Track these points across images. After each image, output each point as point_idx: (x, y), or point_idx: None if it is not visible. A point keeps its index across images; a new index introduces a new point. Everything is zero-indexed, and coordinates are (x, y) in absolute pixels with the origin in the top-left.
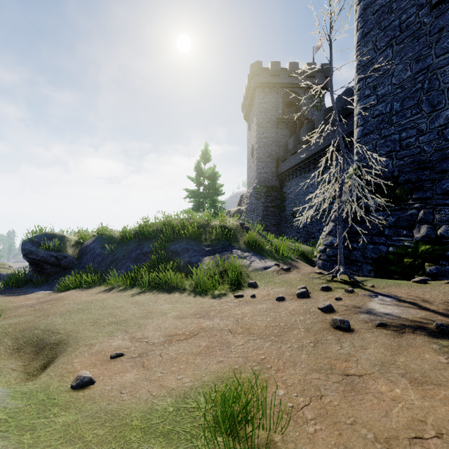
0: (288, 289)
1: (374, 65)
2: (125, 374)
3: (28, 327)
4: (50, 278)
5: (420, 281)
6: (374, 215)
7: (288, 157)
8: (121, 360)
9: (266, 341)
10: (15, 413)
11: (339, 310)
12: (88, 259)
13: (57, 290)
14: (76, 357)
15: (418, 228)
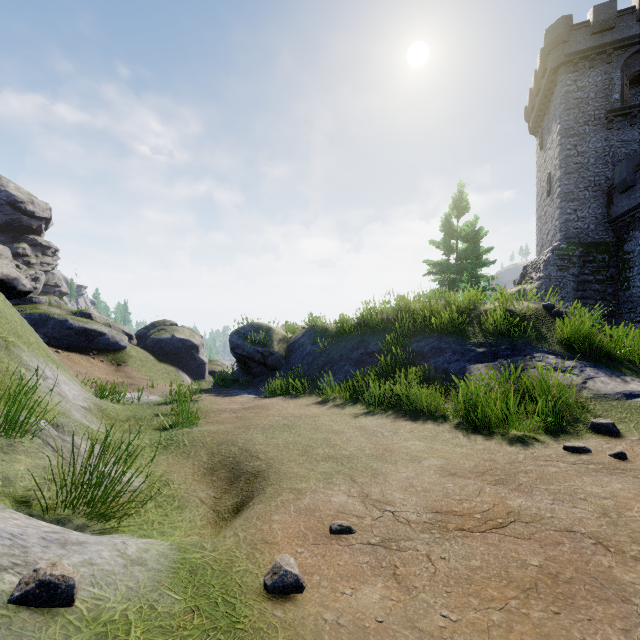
0: None
1: None
2: (360, 587)
3: (225, 441)
4: (256, 379)
5: None
6: None
7: (639, 180)
8: (348, 542)
9: None
10: (160, 634)
11: None
12: (296, 358)
13: (263, 396)
14: (276, 510)
15: None
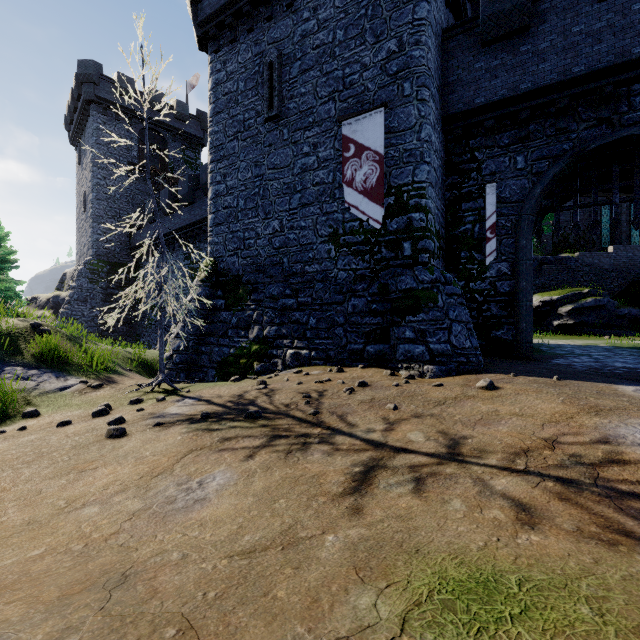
0: (87, 410)
1: (224, 151)
2: None
3: None
4: None
5: (235, 380)
6: (222, 315)
7: (146, 225)
8: None
9: (6, 471)
10: None
11: (131, 420)
12: None
13: None
14: None
15: (253, 329)
